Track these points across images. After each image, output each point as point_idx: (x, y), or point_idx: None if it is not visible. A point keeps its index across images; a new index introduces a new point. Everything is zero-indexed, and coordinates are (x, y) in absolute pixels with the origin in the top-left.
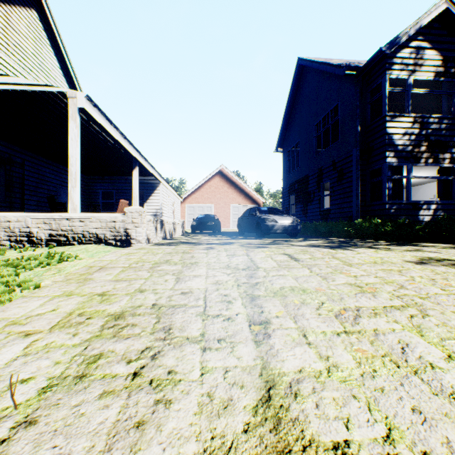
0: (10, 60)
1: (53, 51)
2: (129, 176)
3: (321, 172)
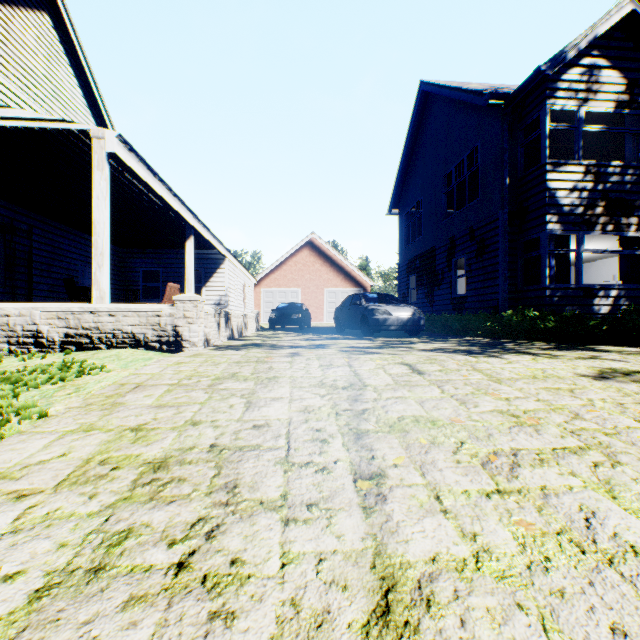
0: (11, 85)
1: (73, 72)
2: (181, 249)
3: (454, 243)
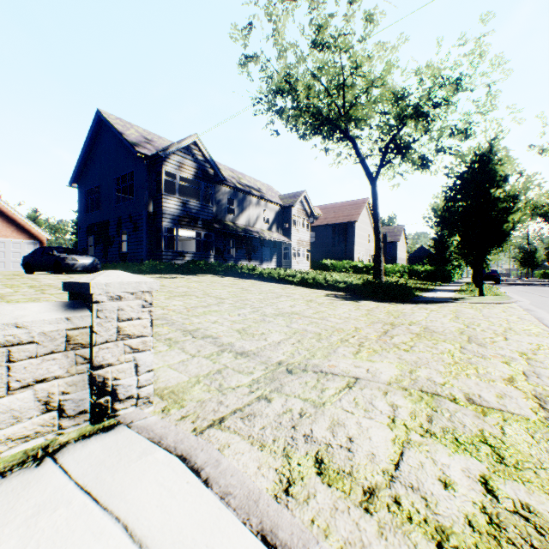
0: None
1: None
2: None
3: (121, 221)
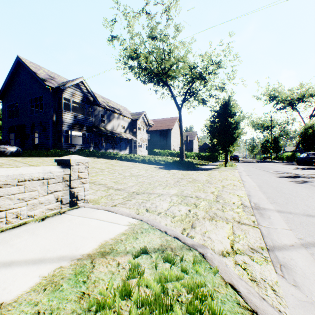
0: None
1: None
2: None
3: (34, 125)
